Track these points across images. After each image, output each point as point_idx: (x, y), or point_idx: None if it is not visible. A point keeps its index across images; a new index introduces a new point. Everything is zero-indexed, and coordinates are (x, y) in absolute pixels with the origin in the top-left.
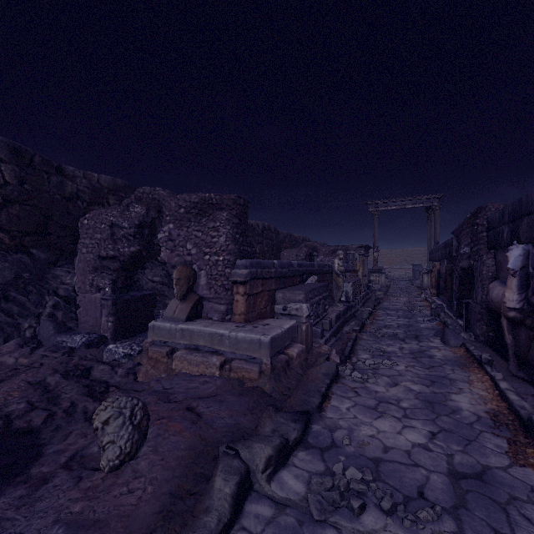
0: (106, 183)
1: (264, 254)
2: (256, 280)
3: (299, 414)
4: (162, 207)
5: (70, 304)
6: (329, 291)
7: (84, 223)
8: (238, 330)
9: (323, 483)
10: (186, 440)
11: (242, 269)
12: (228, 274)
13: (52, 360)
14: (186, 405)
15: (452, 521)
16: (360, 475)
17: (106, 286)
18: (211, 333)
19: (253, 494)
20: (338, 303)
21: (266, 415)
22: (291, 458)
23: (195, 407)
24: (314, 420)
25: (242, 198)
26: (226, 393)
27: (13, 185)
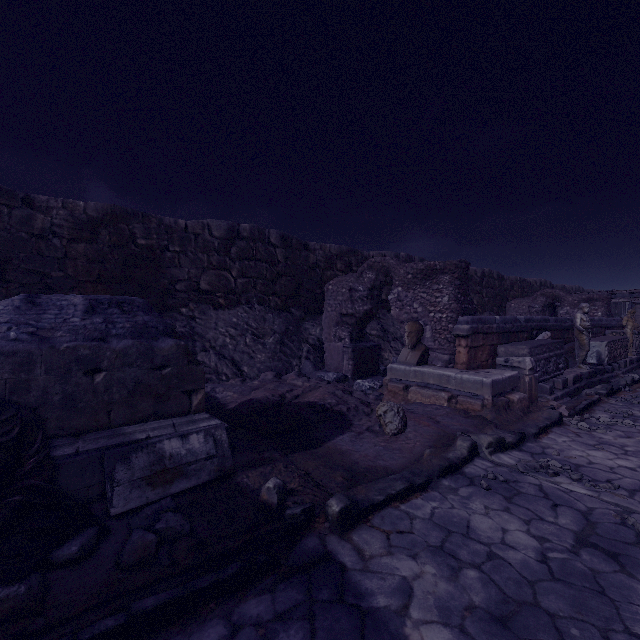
0: (335, 251)
1: (483, 305)
2: (477, 335)
3: (515, 432)
4: (390, 273)
5: (316, 350)
6: (571, 351)
7: (329, 288)
8: (462, 373)
9: (529, 462)
10: (433, 430)
11: (464, 325)
12: (450, 328)
13: (325, 385)
14: (427, 416)
15: (627, 493)
16: (560, 465)
17: (345, 337)
18: (439, 374)
19: (479, 457)
20: (580, 364)
21: (488, 427)
22: (507, 452)
23: (434, 418)
24: (529, 441)
25: (463, 262)
26: (455, 415)
27: (282, 263)
